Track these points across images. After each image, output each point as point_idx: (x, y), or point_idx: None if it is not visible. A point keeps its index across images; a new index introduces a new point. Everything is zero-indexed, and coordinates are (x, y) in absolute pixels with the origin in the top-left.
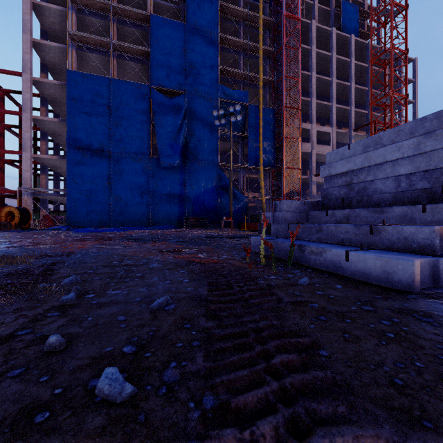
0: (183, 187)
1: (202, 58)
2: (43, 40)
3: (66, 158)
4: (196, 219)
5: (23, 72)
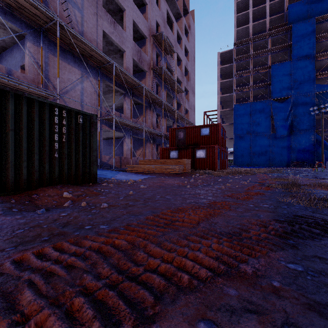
0: (290, 146)
1: (302, 74)
2: (223, 95)
3: (233, 139)
4: (298, 162)
5: (217, 109)
